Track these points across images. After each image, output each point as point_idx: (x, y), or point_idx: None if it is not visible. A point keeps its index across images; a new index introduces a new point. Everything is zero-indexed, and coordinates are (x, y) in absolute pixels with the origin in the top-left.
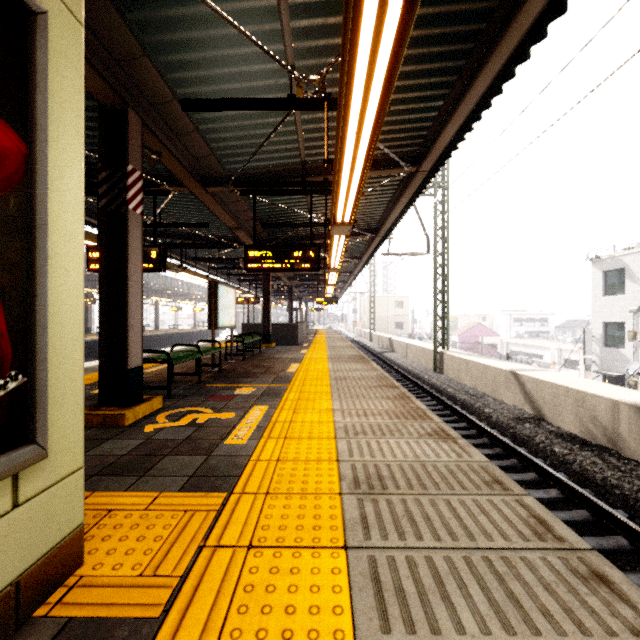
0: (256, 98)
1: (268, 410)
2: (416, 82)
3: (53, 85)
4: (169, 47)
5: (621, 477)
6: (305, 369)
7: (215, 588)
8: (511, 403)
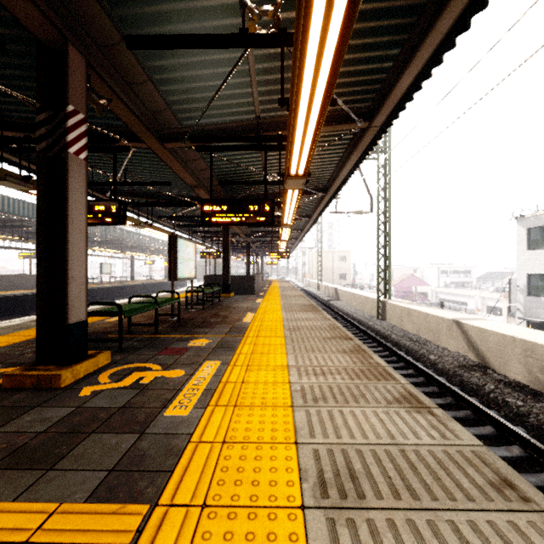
0: (206, 34)
1: (220, 366)
2: (374, 24)
3: None
4: None
5: None
6: (260, 318)
7: None
8: (454, 350)
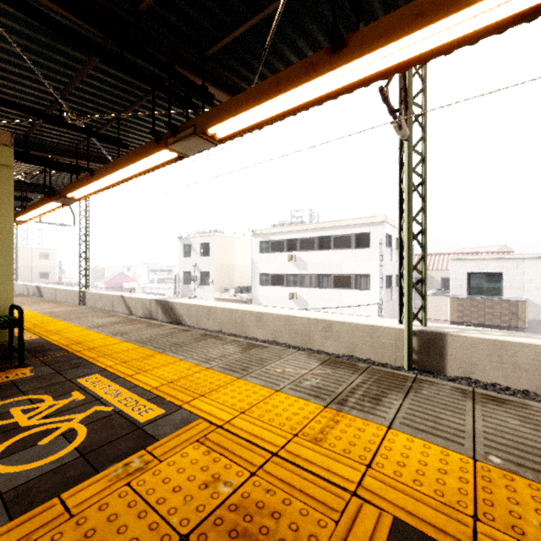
0: None
1: None
2: (65, 176)
3: None
4: None
5: None
6: None
7: None
8: (121, 311)
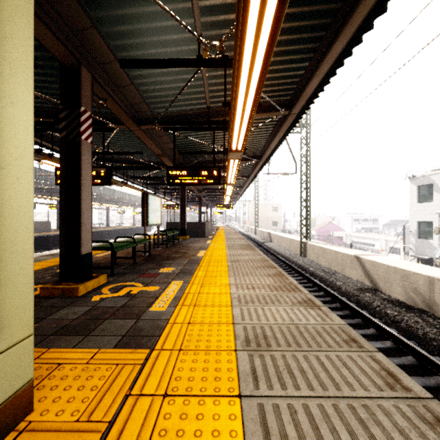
0: (174, 58)
1: (183, 284)
2: (289, 48)
3: (6, 29)
4: (110, 21)
5: (437, 332)
6: (210, 254)
7: (136, 432)
8: (355, 278)
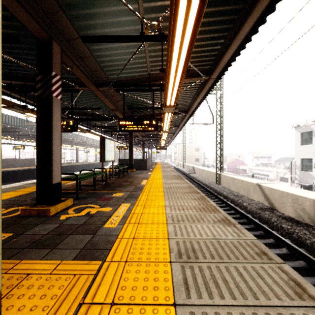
0: (123, 35)
1: (130, 206)
2: (210, 28)
3: None
4: (74, 6)
5: None
6: (150, 183)
7: None
8: (257, 200)
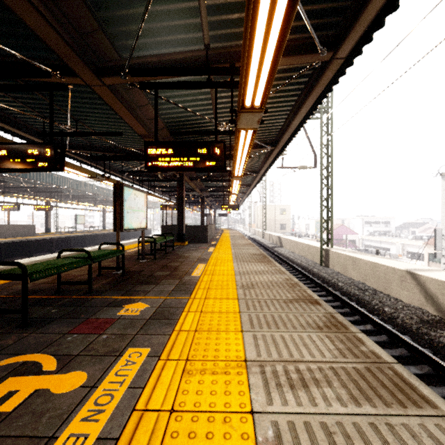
0: None
1: (145, 362)
2: None
3: None
4: None
5: None
6: (210, 271)
7: None
8: (408, 301)
